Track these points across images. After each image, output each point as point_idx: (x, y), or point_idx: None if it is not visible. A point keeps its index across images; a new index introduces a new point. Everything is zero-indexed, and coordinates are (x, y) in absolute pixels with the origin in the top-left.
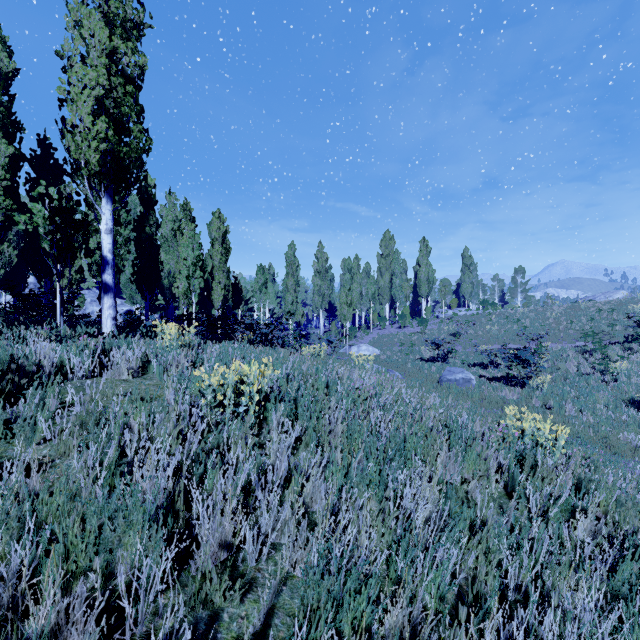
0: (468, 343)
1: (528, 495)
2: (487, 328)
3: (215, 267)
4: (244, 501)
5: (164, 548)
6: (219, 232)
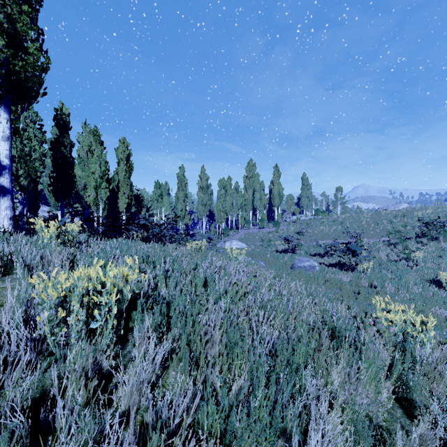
0: (308, 239)
1: (431, 411)
2: (321, 228)
3: (120, 181)
4: None
5: None
6: (124, 154)
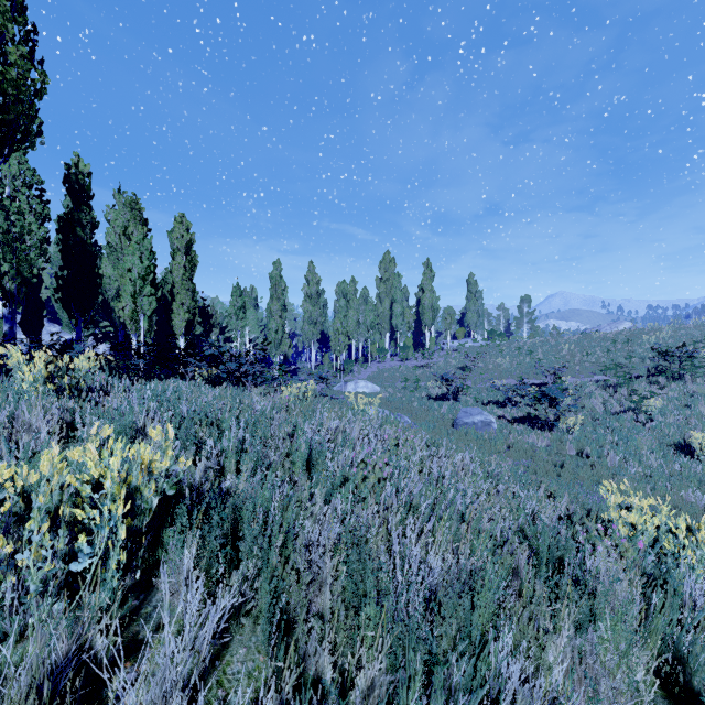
0: (479, 378)
1: None
2: (498, 361)
3: (176, 284)
4: None
5: None
6: (181, 240)
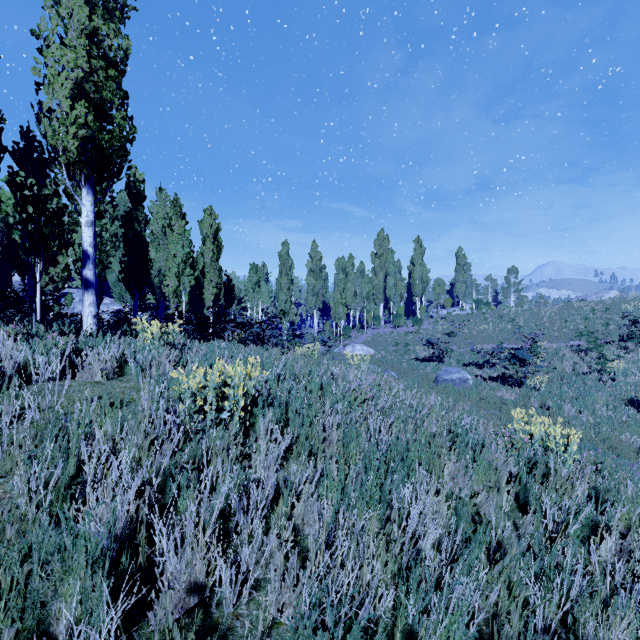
0: (463, 343)
1: (544, 509)
2: (482, 327)
3: (206, 265)
4: (223, 526)
5: (106, 607)
6: (211, 229)
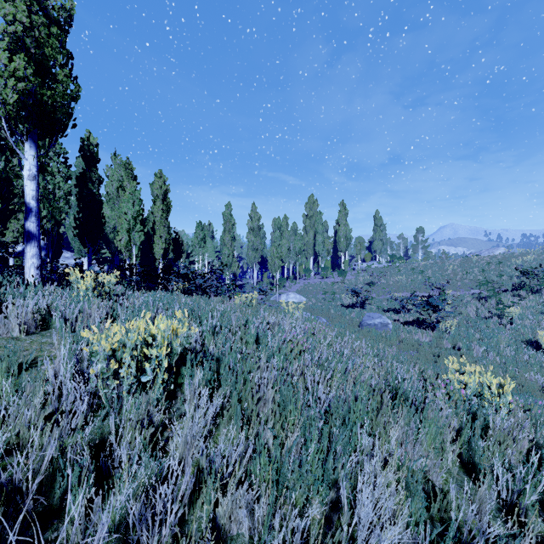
0: (381, 291)
1: (496, 474)
2: (397, 278)
3: (156, 222)
4: (123, 539)
5: None
6: (160, 190)
